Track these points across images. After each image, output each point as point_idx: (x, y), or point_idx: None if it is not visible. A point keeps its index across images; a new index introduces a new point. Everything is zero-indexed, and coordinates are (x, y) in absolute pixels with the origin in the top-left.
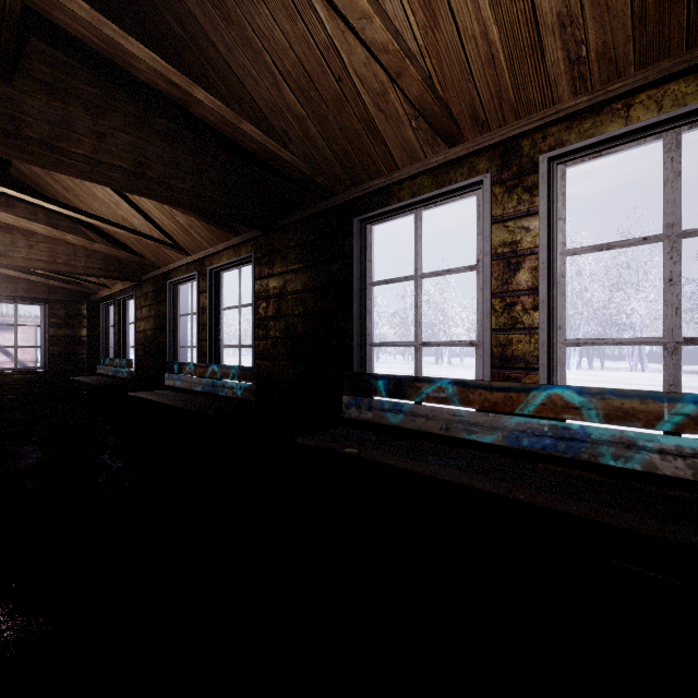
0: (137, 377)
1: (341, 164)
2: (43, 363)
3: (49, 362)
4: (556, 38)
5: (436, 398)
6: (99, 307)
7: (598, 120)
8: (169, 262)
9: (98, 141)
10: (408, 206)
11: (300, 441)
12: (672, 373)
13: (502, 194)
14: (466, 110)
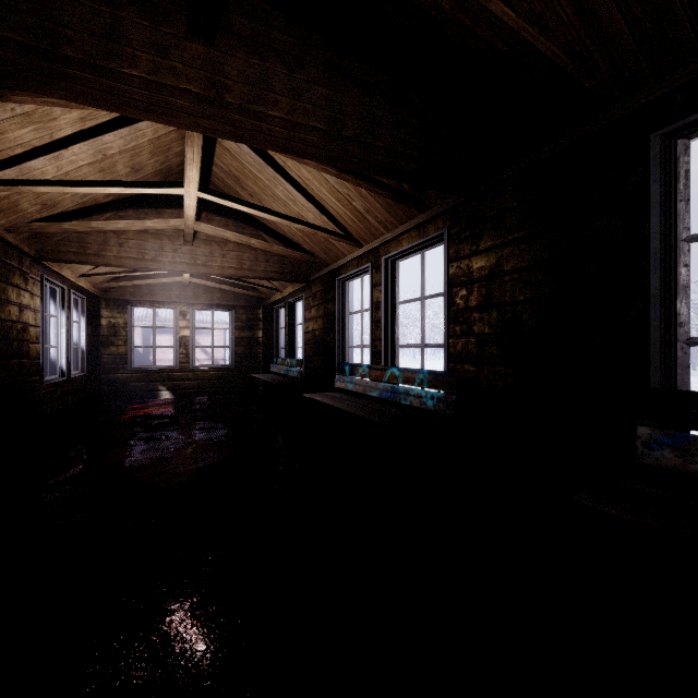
0: (306, 377)
1: (641, 40)
2: (230, 361)
3: (235, 361)
4: None
5: None
6: (272, 310)
7: None
8: (339, 257)
9: (294, 99)
10: None
11: (588, 502)
12: None
13: None
14: None
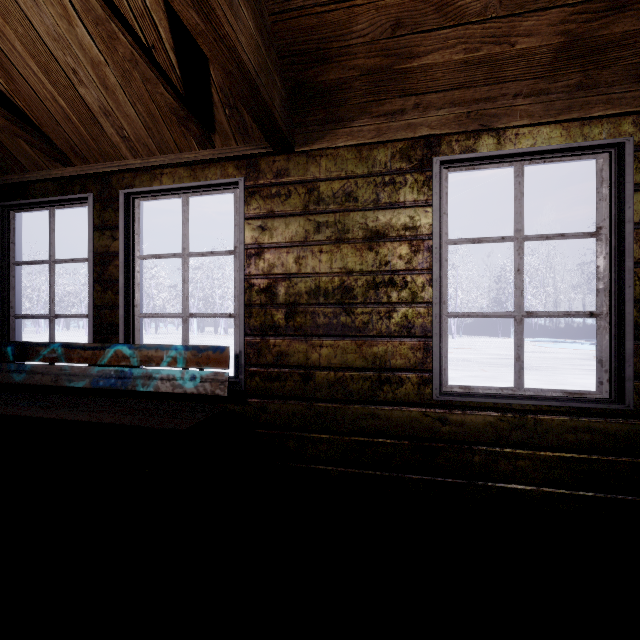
0: None
1: None
2: None
3: None
4: (106, 120)
5: (50, 358)
6: None
7: (149, 177)
8: None
9: None
10: (41, 203)
11: None
12: (185, 334)
13: (101, 210)
14: (66, 144)
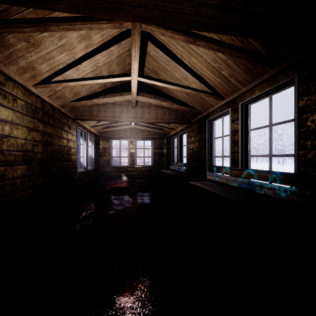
0: (188, 172)
1: None
2: (151, 163)
3: (153, 163)
4: None
5: None
6: (170, 139)
7: None
8: (209, 108)
9: None
10: None
11: None
12: None
13: None
14: None
